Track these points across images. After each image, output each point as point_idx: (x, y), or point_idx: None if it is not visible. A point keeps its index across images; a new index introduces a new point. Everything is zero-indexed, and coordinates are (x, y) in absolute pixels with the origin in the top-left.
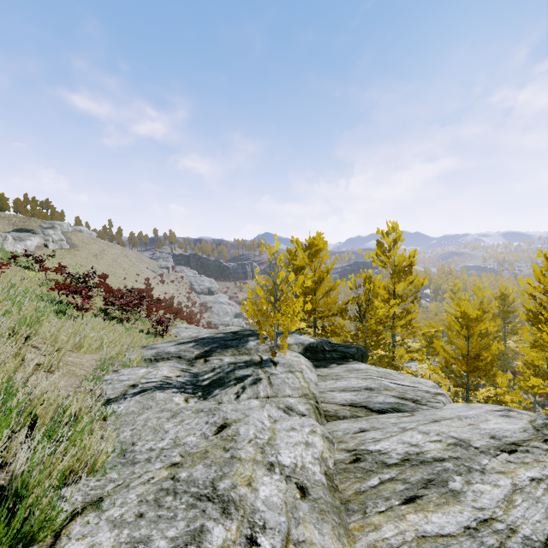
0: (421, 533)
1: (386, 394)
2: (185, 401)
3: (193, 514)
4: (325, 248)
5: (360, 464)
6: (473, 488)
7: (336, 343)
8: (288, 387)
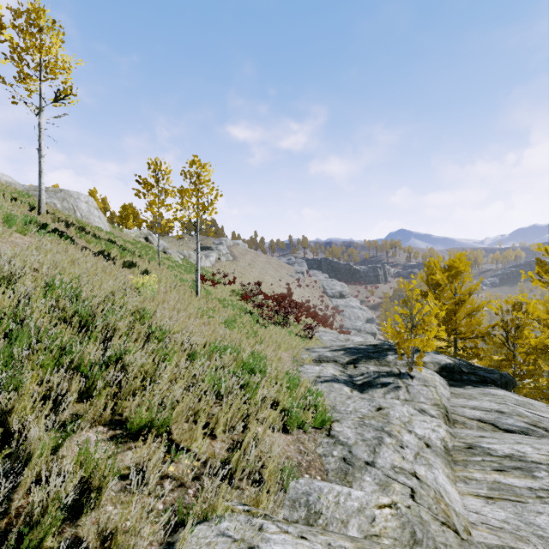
0: (497, 481)
1: (517, 419)
2: (350, 391)
3: (376, 433)
4: (467, 270)
5: (471, 450)
6: None
7: (478, 366)
8: (422, 396)
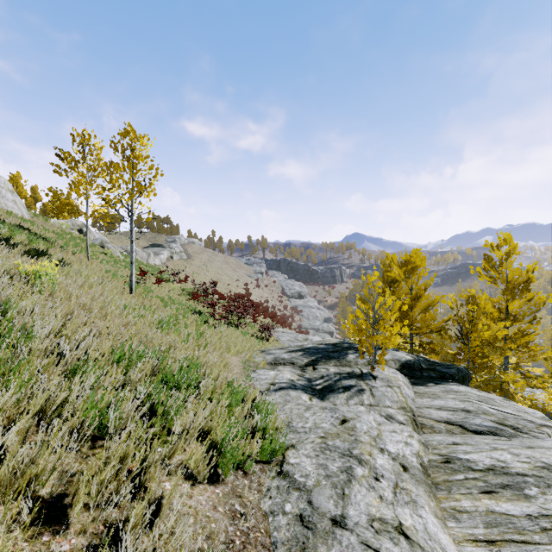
0: (491, 509)
1: (484, 418)
2: (309, 399)
3: (344, 460)
4: (423, 265)
5: (450, 465)
6: (545, 497)
7: (435, 362)
8: (387, 399)
